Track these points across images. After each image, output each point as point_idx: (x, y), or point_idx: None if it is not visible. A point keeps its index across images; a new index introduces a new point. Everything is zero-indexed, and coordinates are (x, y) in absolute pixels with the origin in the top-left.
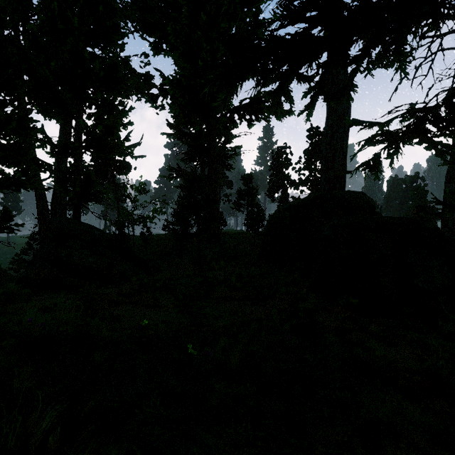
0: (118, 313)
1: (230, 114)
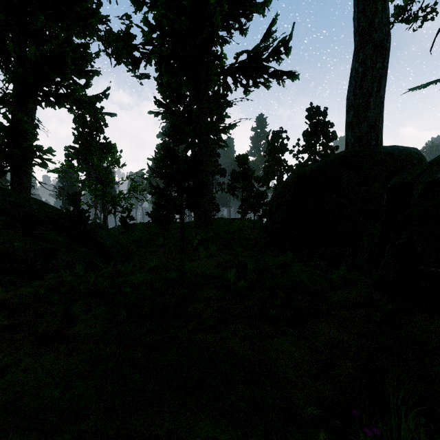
0: None
1: (224, 76)
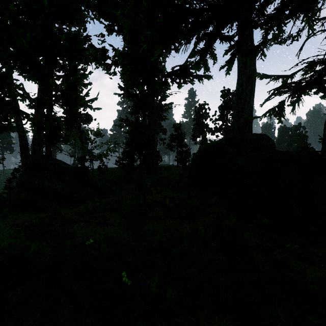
0: (73, 230)
1: (165, 78)
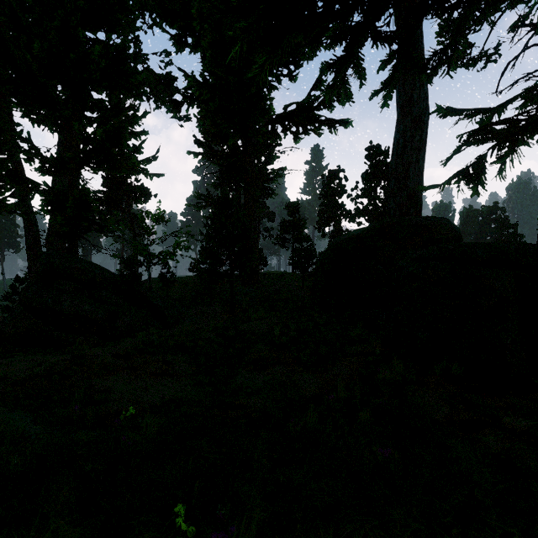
0: (107, 386)
1: (272, 124)
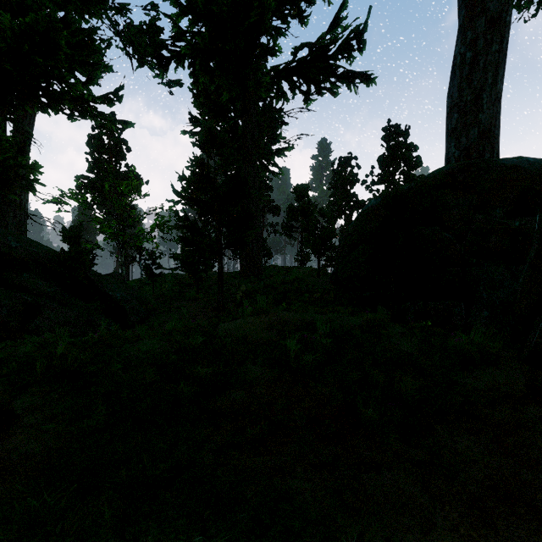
0: None
1: (278, 79)
